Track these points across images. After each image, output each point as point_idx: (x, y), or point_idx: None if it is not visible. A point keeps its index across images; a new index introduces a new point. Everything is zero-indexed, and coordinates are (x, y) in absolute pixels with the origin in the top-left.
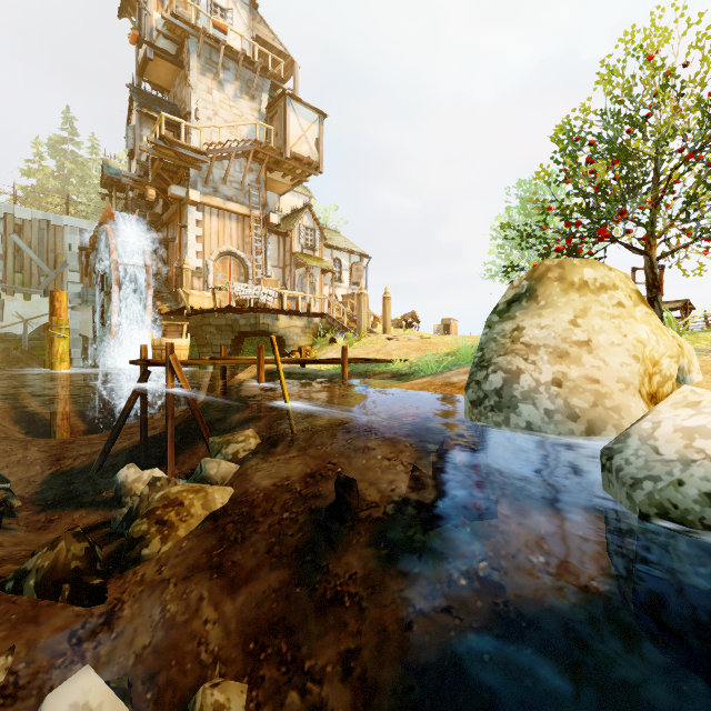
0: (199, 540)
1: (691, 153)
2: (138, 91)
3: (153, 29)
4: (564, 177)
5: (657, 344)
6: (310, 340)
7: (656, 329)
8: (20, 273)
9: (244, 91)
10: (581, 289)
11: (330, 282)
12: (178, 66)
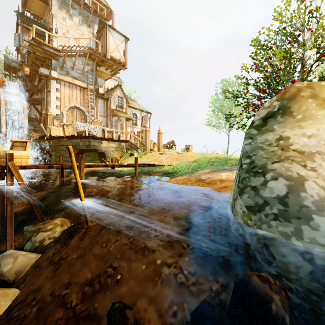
0: None
1: (324, 53)
2: (21, 15)
3: None
4: (255, 66)
5: None
6: (120, 154)
7: None
8: None
9: (84, 22)
10: None
11: (131, 125)
12: (46, 3)
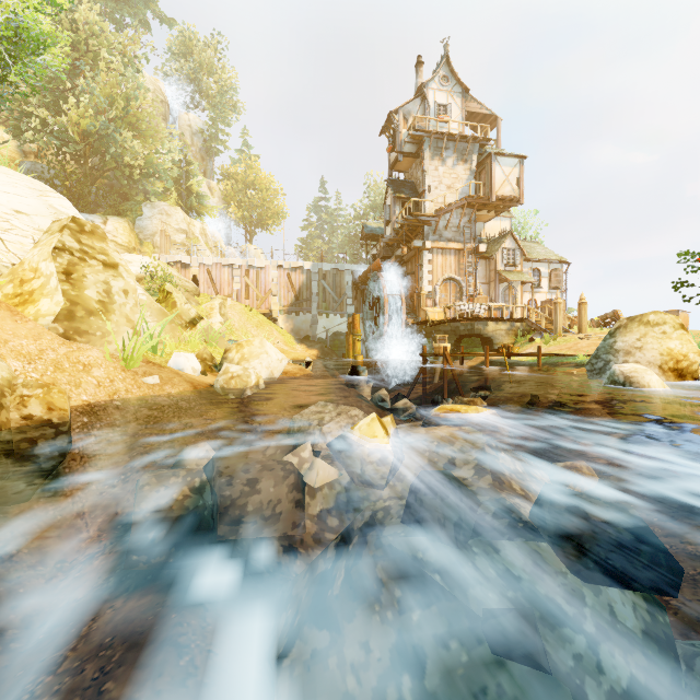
0: None
1: None
2: (391, 182)
3: (402, 141)
4: None
5: (681, 348)
6: (512, 339)
7: (684, 342)
8: (325, 302)
9: (459, 159)
10: (646, 325)
11: (529, 289)
12: (415, 158)
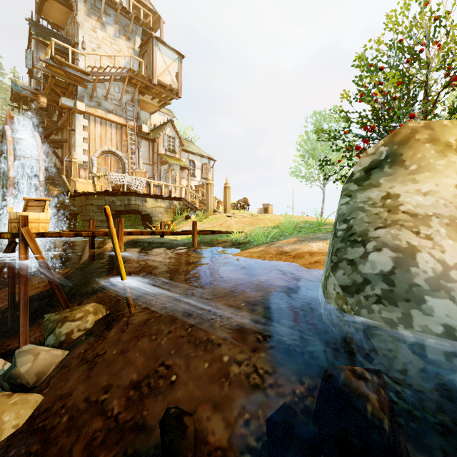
0: None
1: (456, 76)
2: (35, 24)
3: None
4: (360, 95)
5: None
6: (171, 217)
7: None
8: None
9: (122, 33)
10: None
11: (187, 177)
12: (69, 8)
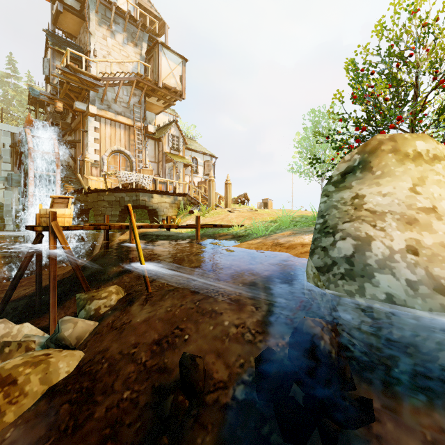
0: (26, 428)
1: (443, 80)
2: (52, 34)
3: None
4: (353, 97)
5: None
6: (175, 212)
7: None
8: None
9: (130, 40)
10: (416, 159)
11: (190, 173)
12: (81, 18)
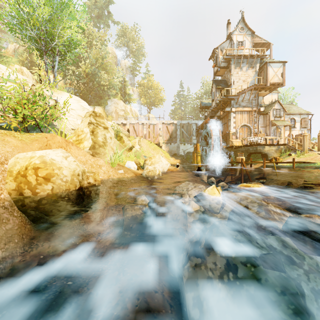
0: None
1: None
2: (214, 81)
3: (220, 61)
4: None
5: None
6: (278, 154)
7: None
8: (183, 138)
9: (249, 67)
10: None
11: (288, 129)
12: (226, 68)
